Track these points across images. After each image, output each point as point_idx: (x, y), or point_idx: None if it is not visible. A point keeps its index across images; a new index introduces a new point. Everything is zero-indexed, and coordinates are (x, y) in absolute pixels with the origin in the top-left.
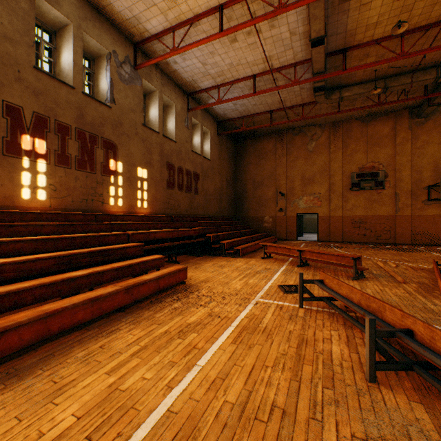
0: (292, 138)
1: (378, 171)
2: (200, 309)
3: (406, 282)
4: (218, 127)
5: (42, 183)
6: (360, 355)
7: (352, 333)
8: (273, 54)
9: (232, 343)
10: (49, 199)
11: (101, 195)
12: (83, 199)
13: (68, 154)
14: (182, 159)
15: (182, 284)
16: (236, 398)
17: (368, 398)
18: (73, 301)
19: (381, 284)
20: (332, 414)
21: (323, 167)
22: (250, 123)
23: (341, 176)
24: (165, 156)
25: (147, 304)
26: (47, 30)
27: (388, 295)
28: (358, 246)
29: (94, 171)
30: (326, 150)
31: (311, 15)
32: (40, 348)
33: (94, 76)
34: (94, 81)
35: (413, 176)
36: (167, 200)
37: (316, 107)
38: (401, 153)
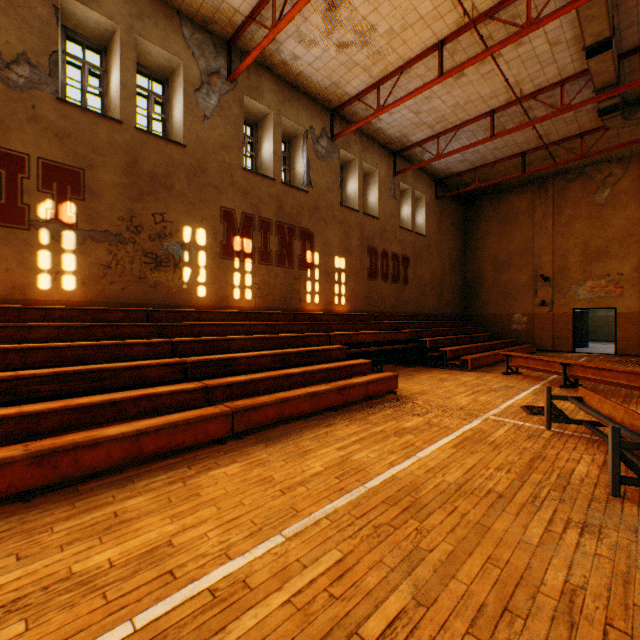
0: (564, 188)
1: None
2: (416, 417)
3: None
4: (436, 187)
5: (248, 283)
6: None
7: None
8: (521, 77)
9: (452, 447)
10: (254, 298)
11: (298, 292)
12: (281, 297)
13: (269, 251)
14: (387, 240)
15: (392, 394)
16: (453, 480)
17: (603, 505)
18: (297, 393)
19: None
20: (552, 505)
21: (626, 230)
22: (487, 175)
23: None
24: (366, 239)
25: (357, 408)
26: (249, 124)
27: None
28: None
29: (292, 265)
30: (632, 200)
31: (583, 18)
32: (278, 427)
33: (290, 159)
34: (290, 165)
35: None
36: (367, 294)
37: (609, 134)
38: None
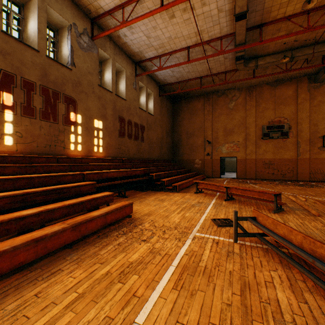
0: (217, 99)
1: (284, 124)
2: (143, 244)
3: (320, 215)
4: (159, 90)
5: (9, 131)
6: (310, 305)
7: (292, 274)
8: (203, 28)
9: (173, 289)
10: (15, 144)
11: (63, 141)
12: (46, 144)
13: (33, 107)
14: (131, 114)
15: (128, 217)
16: None
17: None
18: (14, 243)
19: (299, 217)
20: None
21: (241, 121)
22: (184, 87)
23: (255, 128)
24: (117, 111)
25: (94, 239)
26: (16, 3)
27: (310, 229)
28: (269, 182)
29: (57, 121)
30: (243, 108)
31: None
32: None
33: (58, 44)
34: (58, 48)
35: (311, 128)
36: (118, 146)
37: (236, 74)
38: (301, 110)
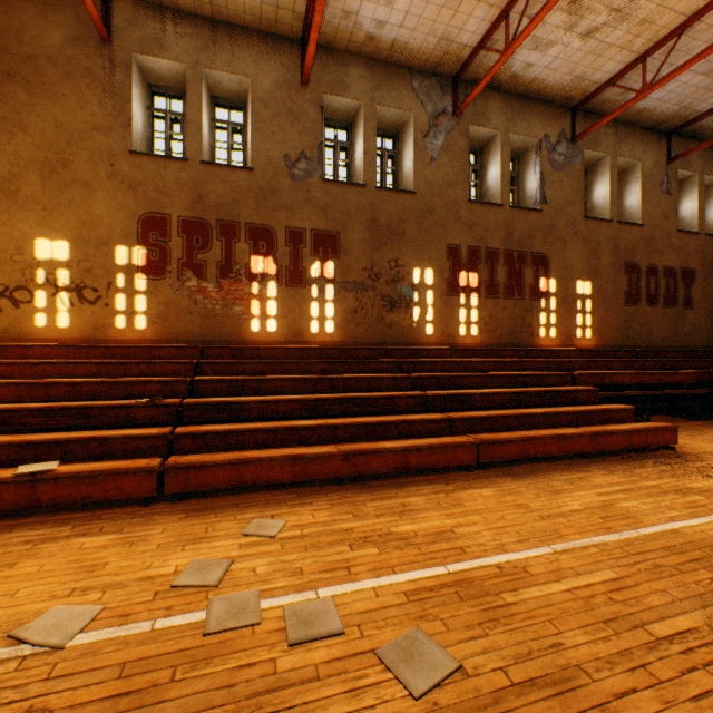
0: None
1: None
2: (707, 479)
3: None
4: None
5: (474, 318)
6: None
7: None
8: None
9: None
10: (479, 334)
11: (529, 325)
12: (509, 332)
13: (496, 282)
14: (655, 251)
15: (666, 449)
16: None
17: None
18: (541, 433)
19: None
20: None
21: None
22: None
23: None
24: (621, 254)
25: (616, 459)
26: (473, 151)
27: None
28: None
29: (521, 296)
30: None
31: None
32: (520, 465)
33: (518, 177)
34: (518, 184)
35: None
36: (624, 324)
37: None
38: None
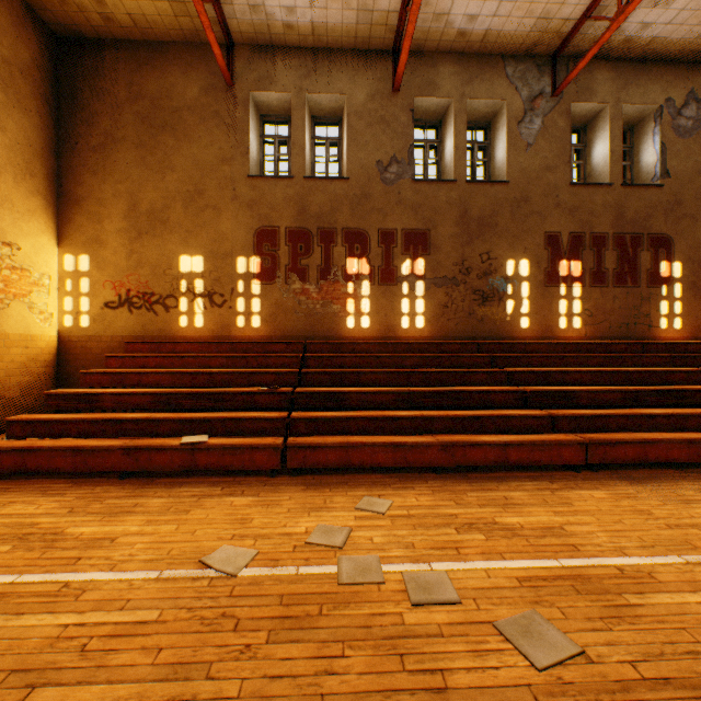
0: None
1: None
2: None
3: None
4: None
5: (576, 310)
6: None
7: None
8: None
9: None
10: (583, 327)
11: (646, 315)
12: (620, 323)
13: (603, 270)
14: None
15: None
16: None
17: None
18: (664, 436)
19: None
20: None
21: None
22: None
23: None
24: None
25: None
26: (574, 130)
27: None
28: None
29: (636, 284)
30: None
31: None
32: (638, 470)
33: (631, 151)
34: (631, 158)
35: None
36: None
37: None
38: None
